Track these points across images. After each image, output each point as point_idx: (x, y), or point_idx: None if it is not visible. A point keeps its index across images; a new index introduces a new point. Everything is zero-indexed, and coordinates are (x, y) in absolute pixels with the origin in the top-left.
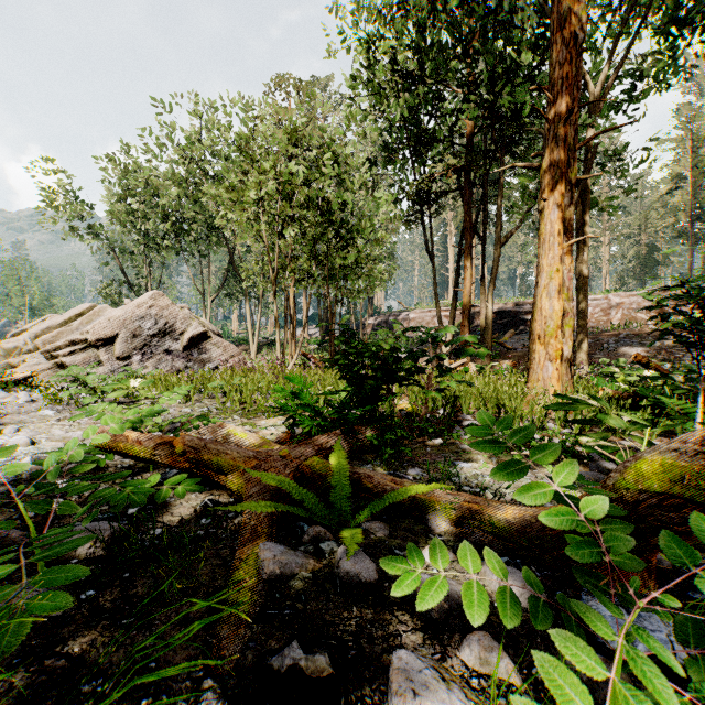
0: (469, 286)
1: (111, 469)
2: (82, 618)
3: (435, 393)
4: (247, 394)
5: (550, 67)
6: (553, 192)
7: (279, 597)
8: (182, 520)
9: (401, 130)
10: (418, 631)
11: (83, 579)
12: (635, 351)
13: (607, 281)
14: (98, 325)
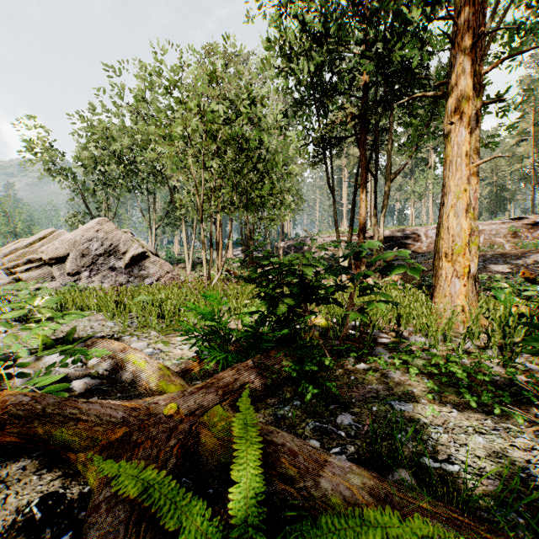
0: (364, 215)
1: None
2: None
3: (361, 315)
4: (166, 309)
5: None
6: (460, 115)
7: None
8: None
9: (308, 86)
10: None
11: None
12: (501, 269)
13: None
14: (52, 246)
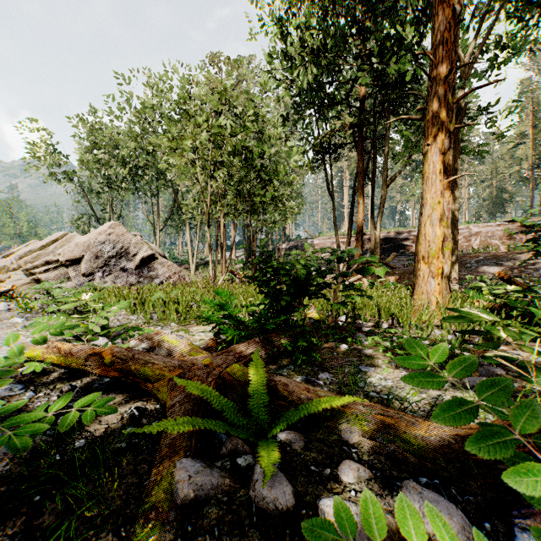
0: (362, 218)
1: (56, 374)
2: None
3: (341, 306)
4: (183, 305)
5: (432, 36)
6: (435, 138)
7: (190, 529)
8: (107, 429)
9: (308, 95)
10: None
11: None
12: (492, 270)
13: (466, 215)
14: (68, 249)
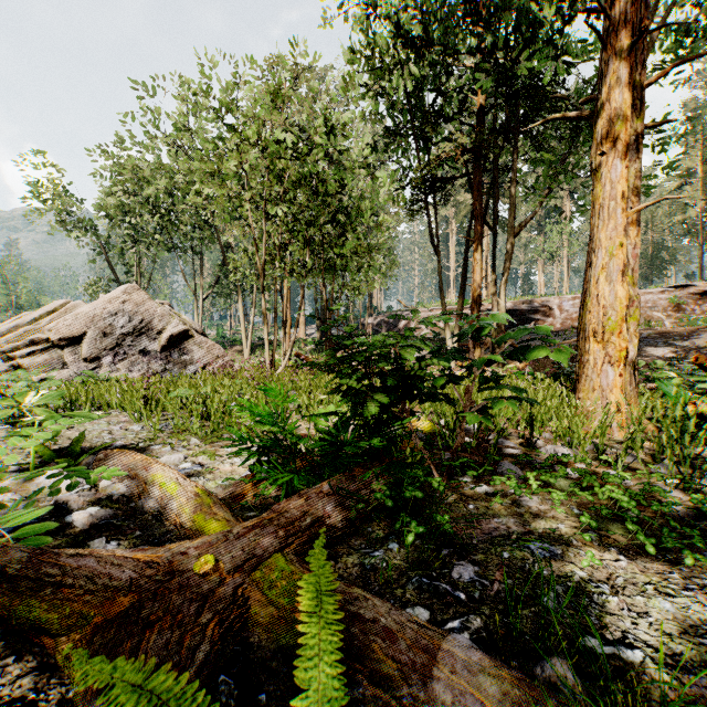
0: (479, 281)
1: None
2: None
3: (483, 419)
4: (213, 408)
5: None
6: (614, 142)
7: None
8: None
9: (404, 110)
10: None
11: None
12: (661, 352)
13: None
14: (63, 322)
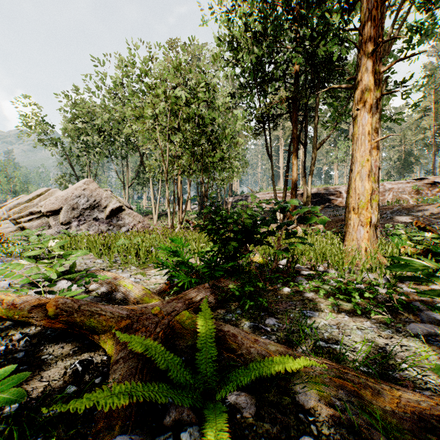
0: (296, 176)
1: None
2: None
3: (285, 253)
4: (142, 250)
5: (361, 14)
6: (364, 103)
7: None
8: (46, 388)
9: (251, 74)
10: None
11: None
12: (404, 219)
13: (380, 175)
14: (48, 201)
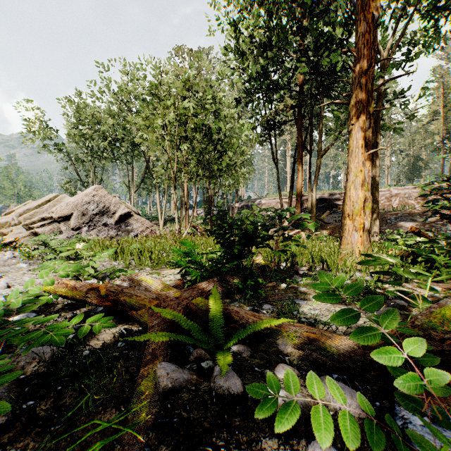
0: (301, 183)
1: (59, 305)
2: (21, 425)
3: (281, 253)
4: (155, 253)
5: (355, 37)
6: (358, 119)
7: (170, 407)
8: (104, 344)
9: (256, 81)
10: (273, 436)
11: (23, 395)
12: (408, 225)
13: (388, 179)
14: (59, 207)
